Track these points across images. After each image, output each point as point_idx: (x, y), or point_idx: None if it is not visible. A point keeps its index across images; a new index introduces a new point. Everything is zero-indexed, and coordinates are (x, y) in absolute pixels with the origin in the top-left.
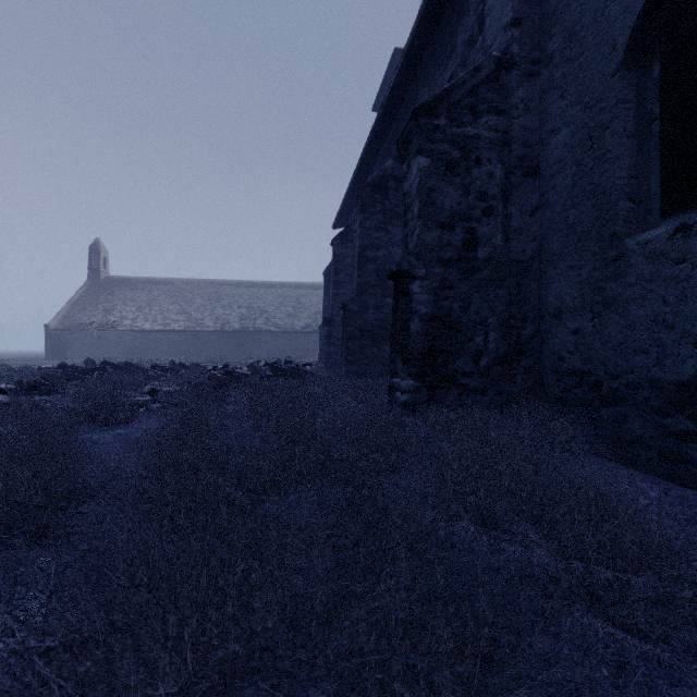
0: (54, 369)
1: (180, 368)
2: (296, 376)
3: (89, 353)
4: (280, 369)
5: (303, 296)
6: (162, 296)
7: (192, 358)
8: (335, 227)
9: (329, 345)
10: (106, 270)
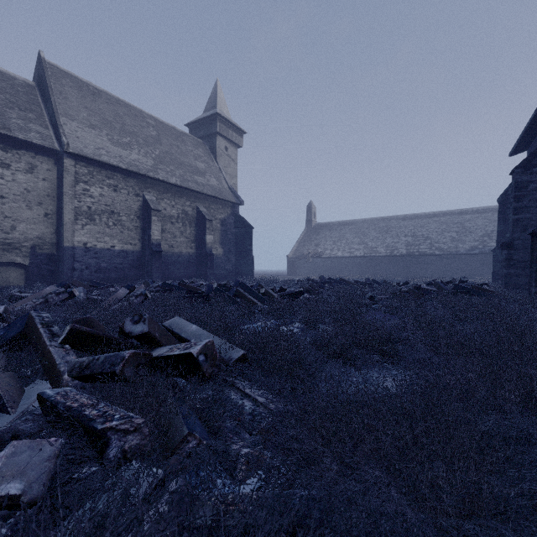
0: (306, 281)
1: (373, 283)
2: (478, 293)
3: (307, 272)
4: (461, 287)
5: (467, 221)
6: (348, 233)
7: (370, 276)
8: (513, 153)
9: (508, 267)
10: (314, 220)
